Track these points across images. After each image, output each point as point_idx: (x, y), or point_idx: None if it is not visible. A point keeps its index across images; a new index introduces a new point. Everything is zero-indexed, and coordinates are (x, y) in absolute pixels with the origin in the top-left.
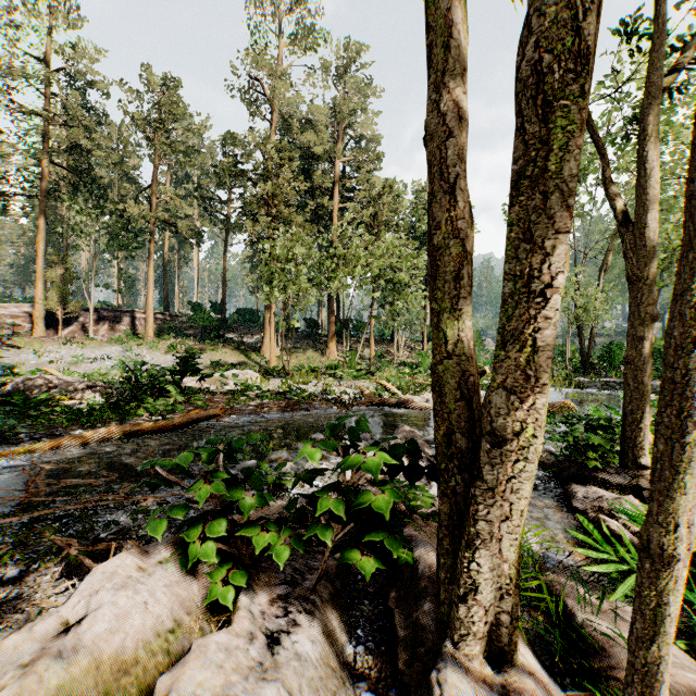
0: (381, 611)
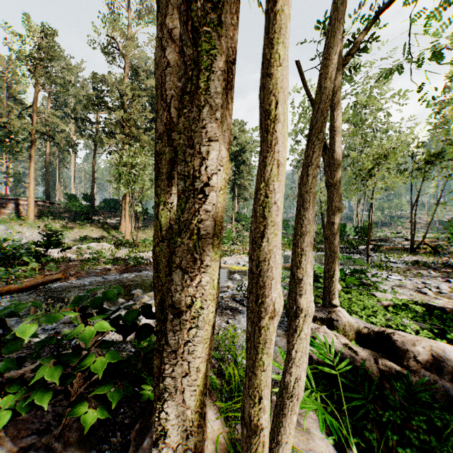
0: (127, 440)
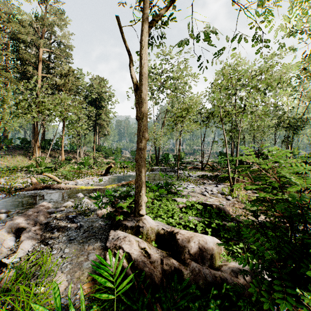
0: None
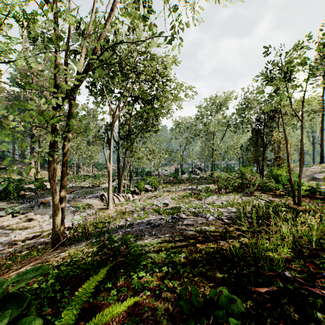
0: None
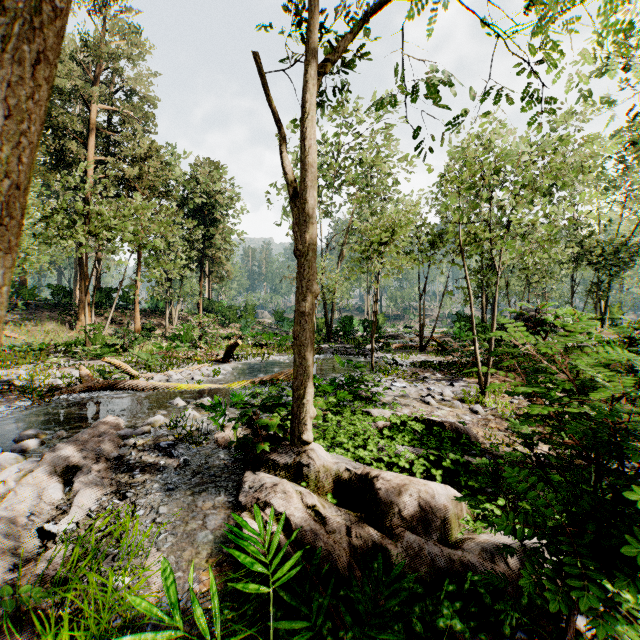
0: None
